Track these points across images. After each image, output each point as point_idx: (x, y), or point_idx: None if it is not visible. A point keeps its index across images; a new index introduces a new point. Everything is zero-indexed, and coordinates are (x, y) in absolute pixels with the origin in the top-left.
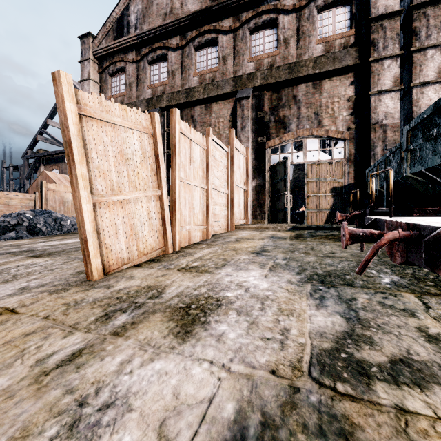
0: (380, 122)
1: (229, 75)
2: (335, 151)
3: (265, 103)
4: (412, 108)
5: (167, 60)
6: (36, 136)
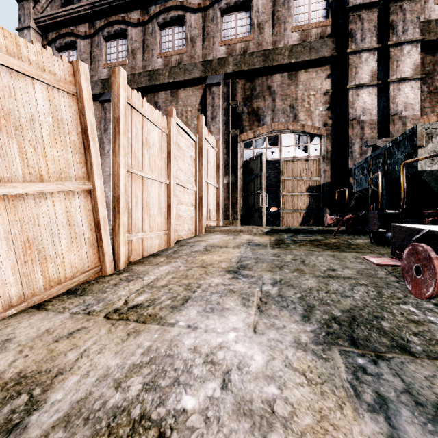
0: (357, 118)
1: (197, 59)
2: (311, 147)
3: (238, 92)
4: (389, 105)
5: (126, 37)
6: None
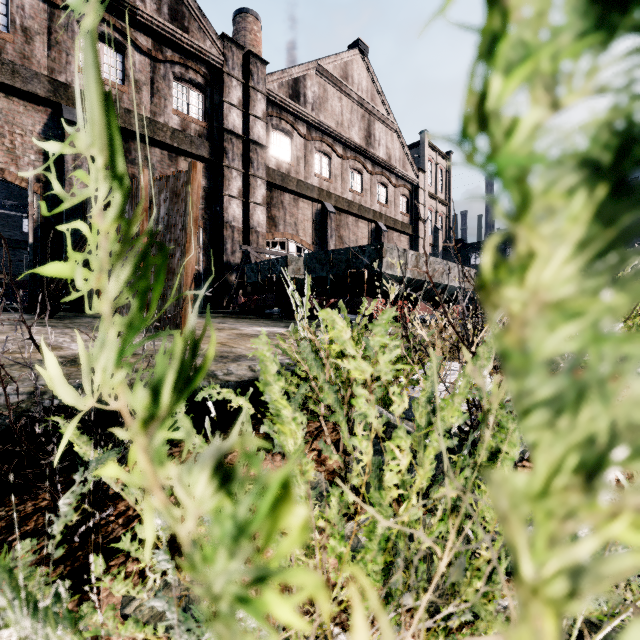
0: (230, 222)
1: (38, 66)
2: None
3: None
4: (250, 219)
5: None
6: None
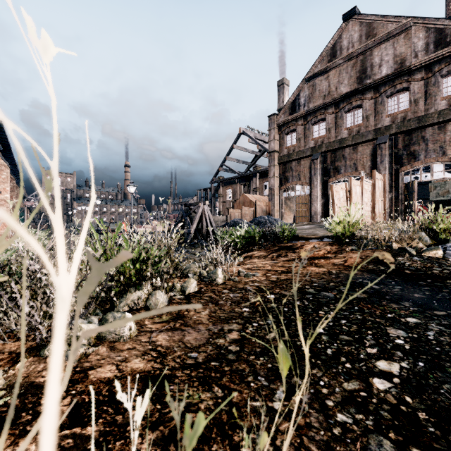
0: None
1: (370, 127)
2: None
3: (399, 143)
4: None
5: (324, 121)
6: (219, 168)
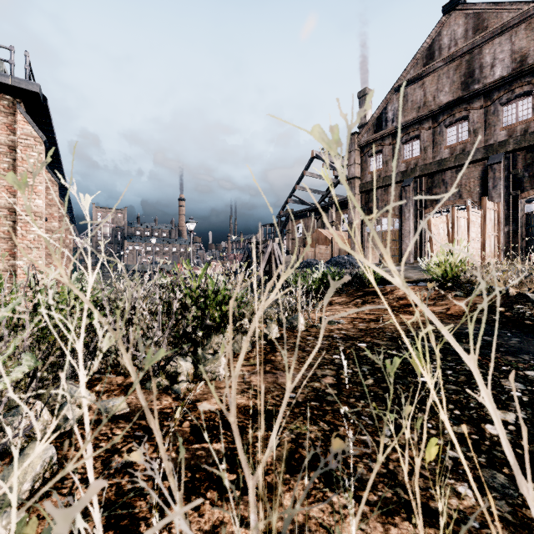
0: None
1: (479, 144)
2: None
3: (518, 163)
4: None
5: (418, 139)
6: (287, 200)
